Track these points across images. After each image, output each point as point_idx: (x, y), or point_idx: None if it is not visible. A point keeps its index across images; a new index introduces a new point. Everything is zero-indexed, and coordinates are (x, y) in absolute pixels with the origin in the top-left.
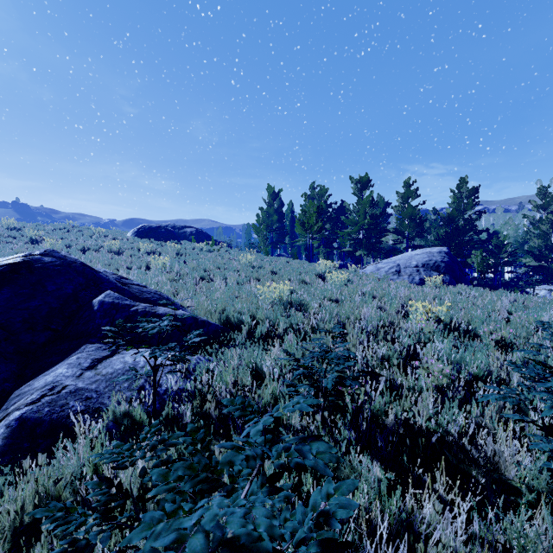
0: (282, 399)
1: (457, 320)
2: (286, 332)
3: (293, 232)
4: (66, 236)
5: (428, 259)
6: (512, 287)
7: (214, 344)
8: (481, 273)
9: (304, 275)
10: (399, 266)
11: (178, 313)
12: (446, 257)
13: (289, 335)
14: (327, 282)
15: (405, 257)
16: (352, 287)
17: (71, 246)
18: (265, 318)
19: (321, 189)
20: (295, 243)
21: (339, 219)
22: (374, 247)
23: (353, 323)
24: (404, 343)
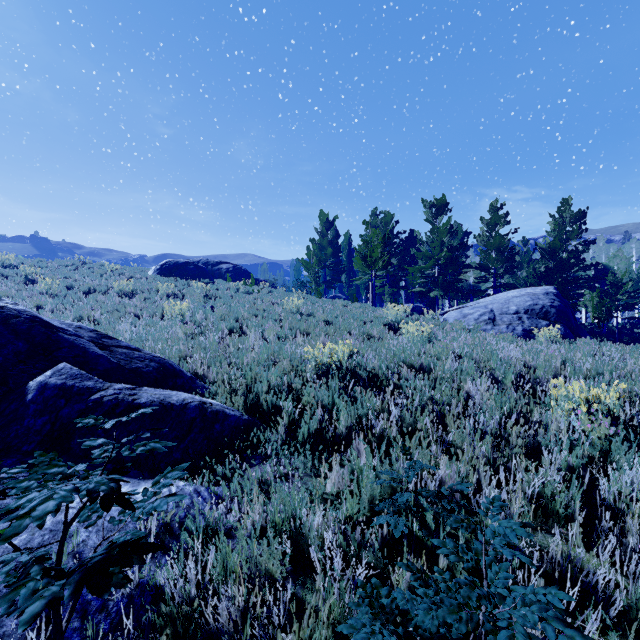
0: (350, 635)
1: (636, 412)
2: (350, 432)
3: (351, 268)
4: (70, 274)
5: (532, 303)
6: (627, 336)
7: (231, 453)
8: (599, 320)
9: (370, 326)
10: (493, 312)
11: (174, 400)
12: (556, 299)
13: (356, 441)
14: (403, 336)
15: (500, 299)
16: (440, 345)
17: (74, 287)
18: (316, 403)
19: (386, 216)
20: (353, 281)
21: (407, 253)
22: (453, 286)
23: (456, 412)
24: (559, 460)
